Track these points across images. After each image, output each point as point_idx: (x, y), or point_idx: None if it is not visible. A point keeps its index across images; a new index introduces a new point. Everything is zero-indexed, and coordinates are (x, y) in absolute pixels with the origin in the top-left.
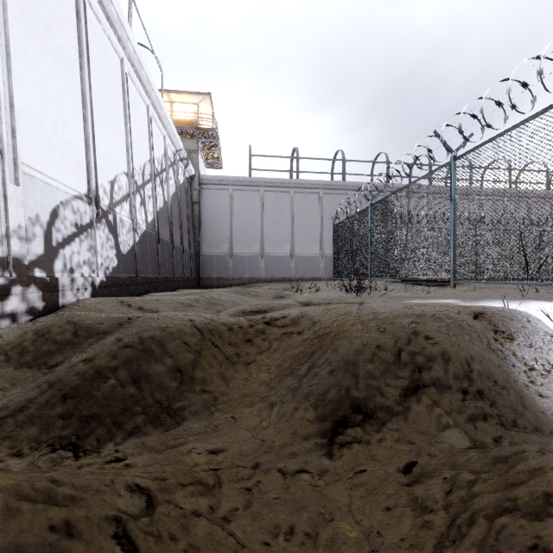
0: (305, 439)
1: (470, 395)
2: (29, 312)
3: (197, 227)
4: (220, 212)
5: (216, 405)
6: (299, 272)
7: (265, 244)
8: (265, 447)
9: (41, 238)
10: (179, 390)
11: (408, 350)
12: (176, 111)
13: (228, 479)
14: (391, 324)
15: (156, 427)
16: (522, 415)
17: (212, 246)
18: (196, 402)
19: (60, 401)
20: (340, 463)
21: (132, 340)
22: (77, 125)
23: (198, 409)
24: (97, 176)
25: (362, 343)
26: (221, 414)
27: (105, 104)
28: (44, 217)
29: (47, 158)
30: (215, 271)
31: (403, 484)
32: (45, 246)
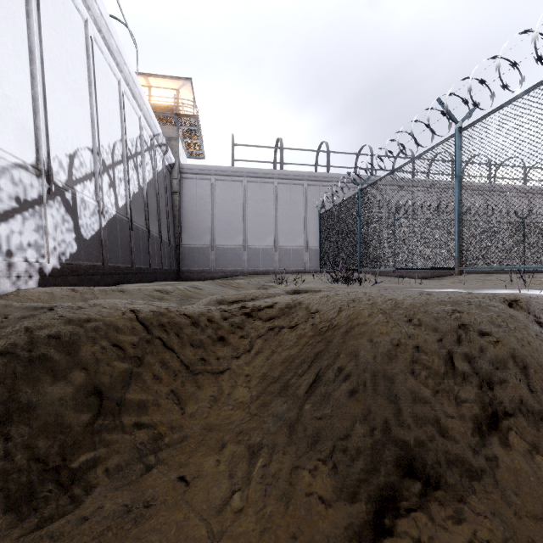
0: None
1: None
2: None
3: (177, 218)
4: (202, 203)
5: (159, 451)
6: (283, 265)
7: (248, 236)
8: None
9: None
10: (90, 429)
11: (462, 353)
12: (155, 96)
13: None
14: (427, 314)
15: (23, 518)
16: None
17: (193, 238)
18: (121, 449)
19: None
20: None
21: (13, 343)
22: (21, 81)
23: (122, 465)
24: (49, 145)
25: (392, 343)
26: (164, 471)
27: (63, 66)
28: None
29: None
30: (196, 264)
31: None
32: None
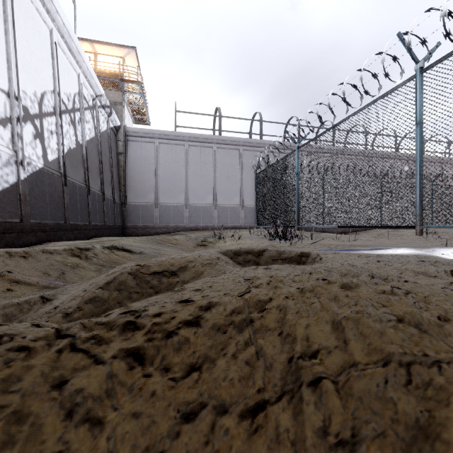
0: None
1: None
2: None
3: (122, 177)
4: (146, 164)
5: None
6: (221, 221)
7: (190, 195)
8: None
9: None
10: None
11: None
12: (100, 61)
13: None
14: None
15: None
16: None
17: (137, 196)
18: None
19: None
20: None
21: None
22: None
23: None
24: None
25: None
26: None
27: None
28: None
29: None
30: (141, 220)
31: None
32: None
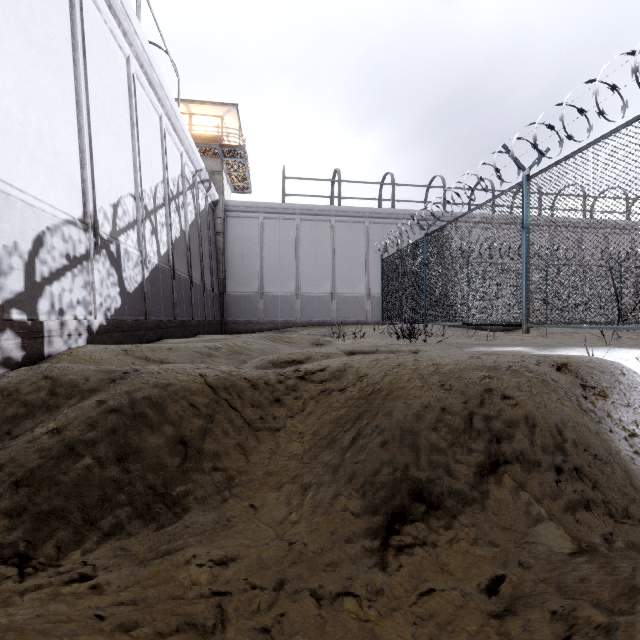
0: (349, 541)
1: (565, 474)
2: (4, 364)
3: (221, 262)
4: (249, 245)
5: (231, 488)
6: (341, 315)
7: (302, 282)
8: (294, 554)
9: (20, 272)
10: (181, 469)
11: (481, 414)
12: (196, 125)
13: (237, 614)
14: (459, 379)
15: (146, 523)
16: (634, 501)
17: (239, 284)
18: (204, 485)
19: (10, 490)
20: (399, 579)
21: (120, 402)
22: (69, 134)
23: (206, 496)
24: (95, 197)
25: (422, 405)
26: (237, 501)
27: (107, 111)
28: (25, 245)
29: (29, 173)
30: (243, 314)
31: (489, 614)
32: (26, 282)
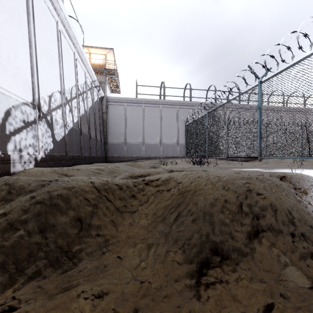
0: (176, 281)
1: (297, 237)
2: None
3: (105, 127)
4: (119, 118)
5: (107, 246)
6: (165, 153)
7: (145, 137)
8: (143, 290)
9: None
10: (78, 236)
11: (246, 203)
12: (93, 59)
13: None
14: (232, 184)
15: (56, 269)
16: None
17: (114, 138)
18: (91, 245)
19: None
20: (209, 307)
21: (43, 197)
22: (25, 58)
23: (92, 251)
24: (39, 91)
25: (214, 198)
26: (110, 254)
27: (45, 48)
28: None
29: (2, 77)
30: (116, 153)
31: None
32: (0, 134)
